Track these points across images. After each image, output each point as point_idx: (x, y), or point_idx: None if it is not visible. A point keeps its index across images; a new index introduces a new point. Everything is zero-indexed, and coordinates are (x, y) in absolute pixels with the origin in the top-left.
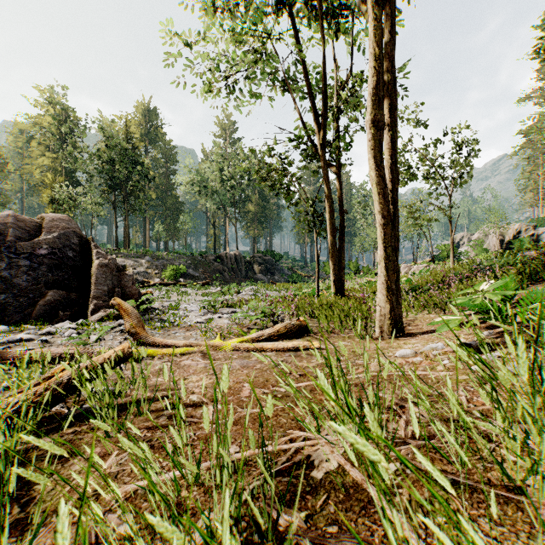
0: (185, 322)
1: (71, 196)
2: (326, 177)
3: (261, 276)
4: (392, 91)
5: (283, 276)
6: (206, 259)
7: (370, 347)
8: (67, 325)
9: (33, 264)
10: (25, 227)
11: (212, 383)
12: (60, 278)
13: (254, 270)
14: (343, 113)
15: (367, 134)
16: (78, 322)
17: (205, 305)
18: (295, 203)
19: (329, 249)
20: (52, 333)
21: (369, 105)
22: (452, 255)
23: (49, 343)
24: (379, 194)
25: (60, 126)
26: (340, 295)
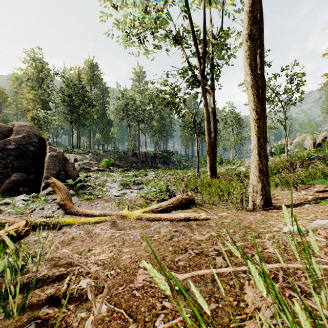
0: (106, 195)
1: (44, 116)
2: (204, 97)
3: (160, 165)
4: (260, 18)
5: (174, 165)
6: (127, 155)
7: (250, 218)
8: (21, 197)
9: (4, 155)
10: (0, 130)
11: (111, 258)
12: (23, 164)
13: (156, 162)
14: (214, 58)
15: (244, 46)
16: (31, 195)
17: (122, 183)
18: (183, 116)
19: (206, 146)
20: (8, 203)
21: (246, 22)
22: (286, 151)
23: (1, 212)
24: (254, 94)
25: (39, 74)
26: (213, 176)
